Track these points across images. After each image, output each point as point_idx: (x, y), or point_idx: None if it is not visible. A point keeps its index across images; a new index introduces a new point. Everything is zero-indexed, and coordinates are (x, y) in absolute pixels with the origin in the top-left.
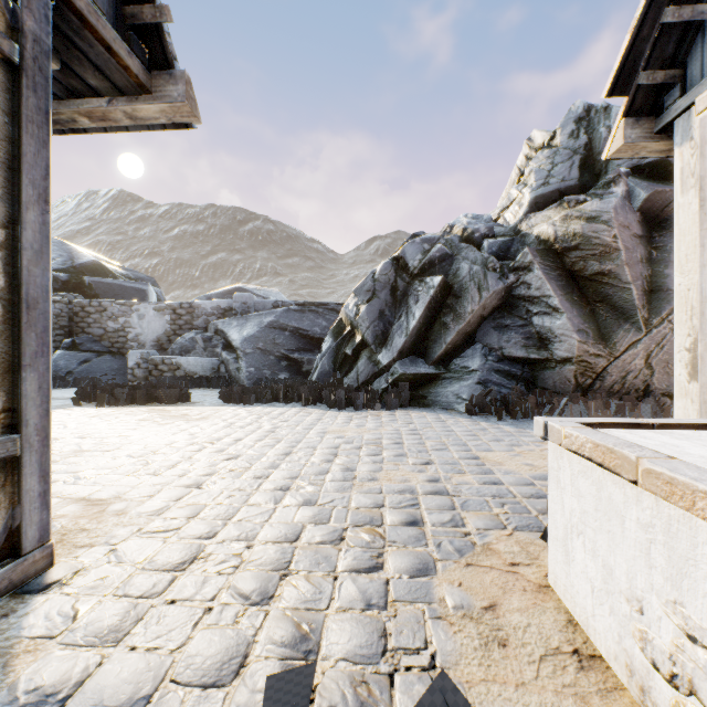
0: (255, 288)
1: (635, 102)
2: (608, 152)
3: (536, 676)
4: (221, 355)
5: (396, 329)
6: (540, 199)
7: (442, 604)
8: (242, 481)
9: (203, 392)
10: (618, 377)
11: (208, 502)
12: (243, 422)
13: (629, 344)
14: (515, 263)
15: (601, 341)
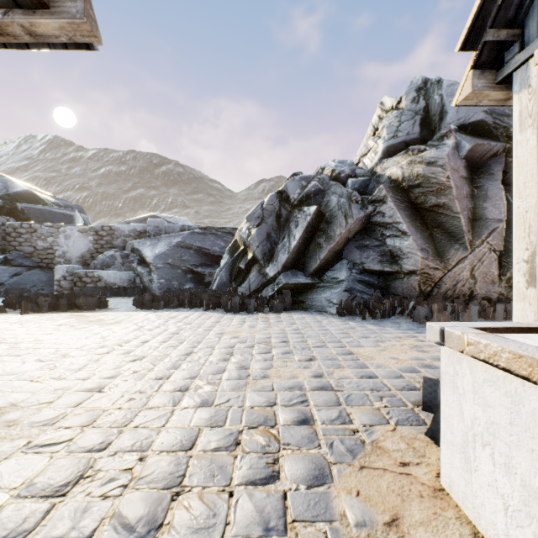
0: (167, 216)
1: (481, 56)
2: (457, 100)
3: None
4: (137, 269)
5: (280, 248)
6: (391, 148)
7: (344, 522)
8: (144, 382)
9: (120, 300)
10: (450, 285)
11: (107, 406)
12: (152, 325)
13: (458, 259)
14: (372, 197)
15: (438, 258)
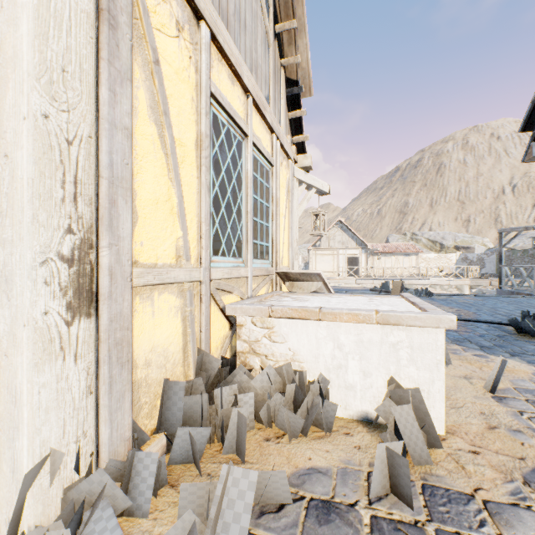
0: None
1: None
2: None
3: (465, 403)
4: None
5: None
6: None
7: (530, 433)
8: None
9: None
10: None
11: None
12: None
13: None
14: None
15: None
